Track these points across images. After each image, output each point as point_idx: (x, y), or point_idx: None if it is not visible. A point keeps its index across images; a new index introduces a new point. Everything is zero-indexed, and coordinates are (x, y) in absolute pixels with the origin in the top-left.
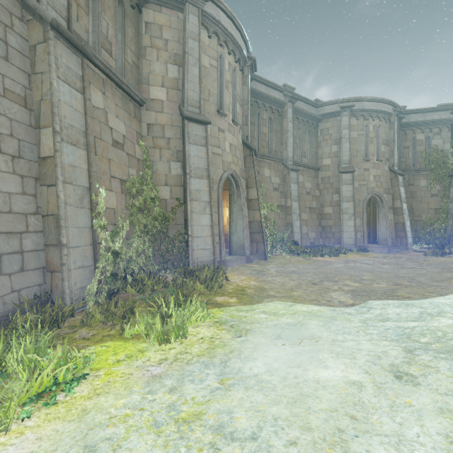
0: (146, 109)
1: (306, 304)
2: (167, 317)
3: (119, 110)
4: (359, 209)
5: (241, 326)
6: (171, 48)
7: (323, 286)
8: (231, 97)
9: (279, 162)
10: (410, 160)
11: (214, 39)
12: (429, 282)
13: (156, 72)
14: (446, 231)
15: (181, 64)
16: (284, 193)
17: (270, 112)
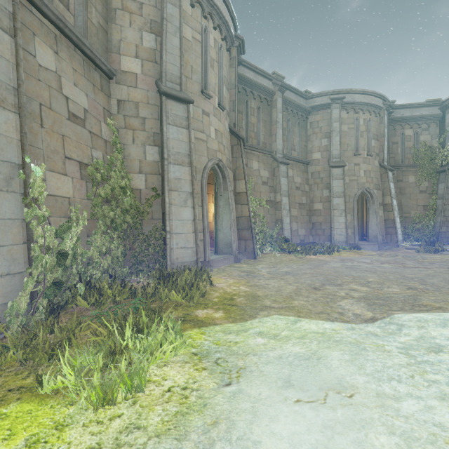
0: (117, 82)
1: (313, 319)
2: (118, 352)
3: (80, 77)
4: (350, 205)
5: (231, 362)
6: (147, 13)
7: (327, 291)
8: (216, 77)
9: (268, 155)
10: (399, 156)
11: (198, 10)
12: (445, 285)
13: (128, 40)
14: (434, 227)
15: (159, 33)
16: (274, 188)
17: (259, 101)
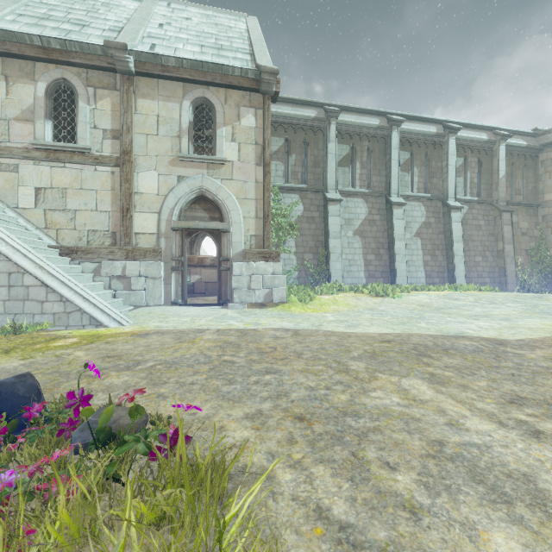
0: (541, 208)
1: None
2: None
3: (524, 217)
4: None
5: None
6: None
7: None
8: None
9: None
10: None
11: None
12: None
13: (548, 186)
14: None
15: None
16: None
17: None
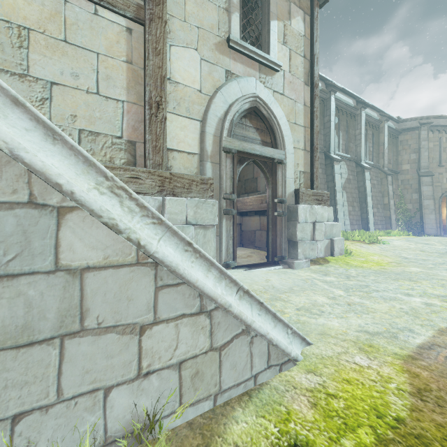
0: (400, 174)
1: None
2: None
3: (393, 180)
4: None
5: None
6: (412, 147)
7: None
8: (446, 154)
9: None
10: None
11: (436, 133)
12: None
13: (404, 159)
14: None
15: (417, 152)
16: None
17: None
